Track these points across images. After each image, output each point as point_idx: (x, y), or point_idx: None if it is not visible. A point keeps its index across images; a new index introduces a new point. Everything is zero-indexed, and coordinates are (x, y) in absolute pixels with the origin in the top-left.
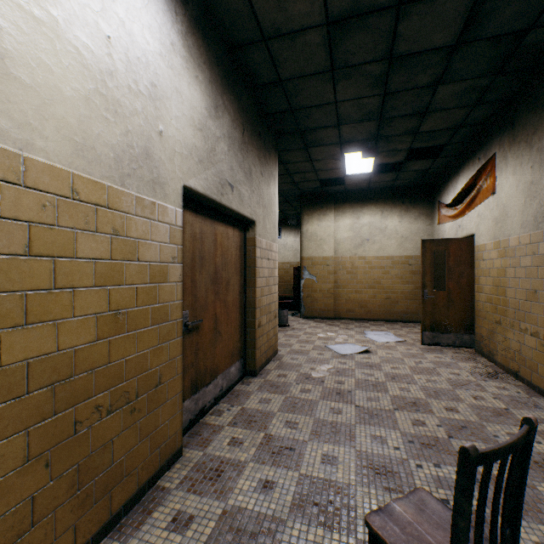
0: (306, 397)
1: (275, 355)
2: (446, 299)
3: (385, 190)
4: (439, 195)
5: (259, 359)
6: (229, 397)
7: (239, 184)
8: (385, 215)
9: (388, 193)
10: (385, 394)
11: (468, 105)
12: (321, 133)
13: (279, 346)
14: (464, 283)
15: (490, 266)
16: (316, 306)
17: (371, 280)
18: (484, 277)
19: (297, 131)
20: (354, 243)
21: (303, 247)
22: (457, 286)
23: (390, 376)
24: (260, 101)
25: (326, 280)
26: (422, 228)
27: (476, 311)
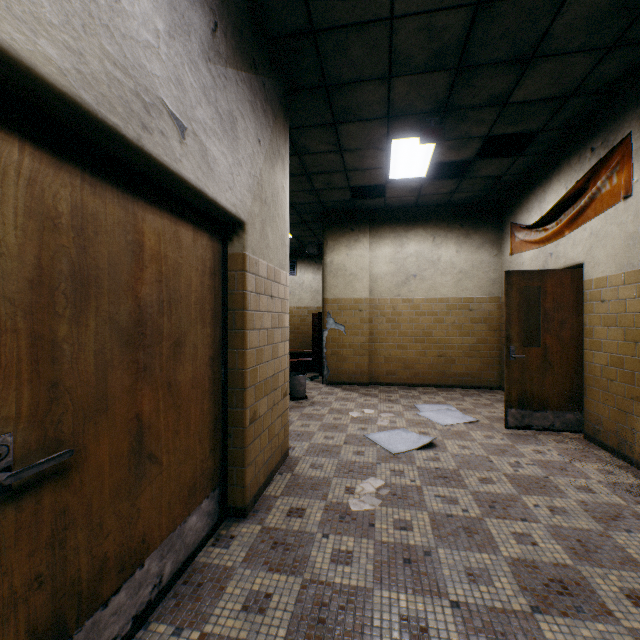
0: (345, 580)
1: (285, 460)
2: (541, 360)
3: (438, 208)
4: (513, 214)
5: (253, 482)
6: (177, 594)
7: (202, 129)
8: (438, 242)
9: (442, 212)
10: (496, 557)
11: (601, 48)
12: (360, 92)
13: (291, 438)
14: (567, 336)
15: (618, 310)
16: (345, 367)
17: (420, 331)
18: (604, 327)
19: (321, 85)
20: (397, 280)
21: (327, 285)
22: (557, 341)
23: (486, 503)
24: (255, 1)
25: (359, 330)
26: (487, 260)
27: (587, 378)
